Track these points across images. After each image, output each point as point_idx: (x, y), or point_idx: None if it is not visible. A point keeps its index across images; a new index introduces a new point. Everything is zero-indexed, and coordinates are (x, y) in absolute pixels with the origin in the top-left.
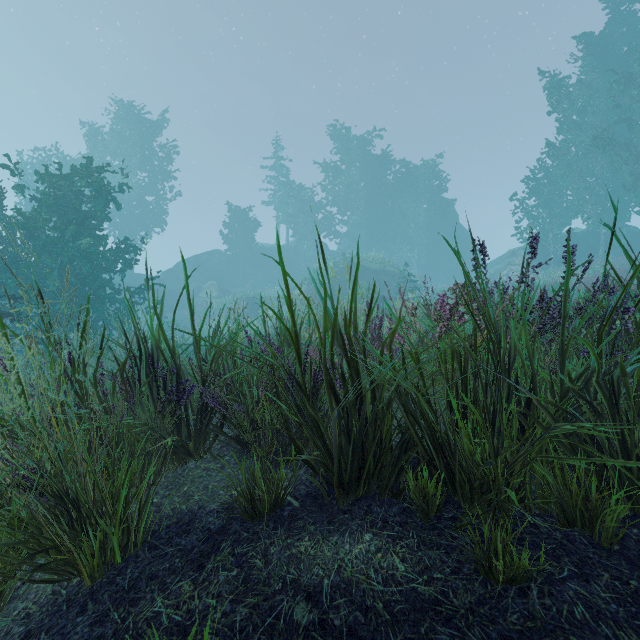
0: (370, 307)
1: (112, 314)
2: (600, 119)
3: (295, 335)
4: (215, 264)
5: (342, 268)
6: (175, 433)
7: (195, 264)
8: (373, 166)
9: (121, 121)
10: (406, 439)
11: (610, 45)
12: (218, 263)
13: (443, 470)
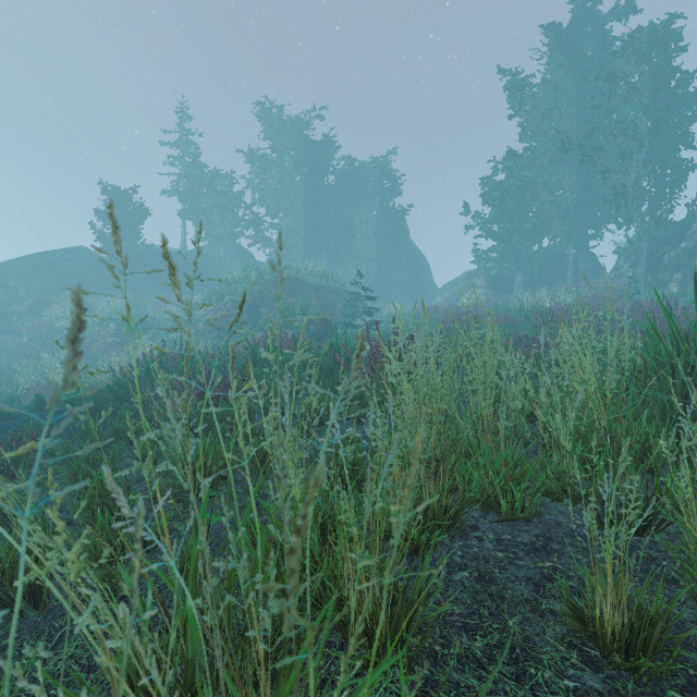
0: None
1: None
2: (569, 123)
3: None
4: (76, 268)
5: (269, 280)
6: None
7: (39, 266)
8: (312, 158)
9: None
10: None
11: (579, 40)
12: (81, 267)
13: None
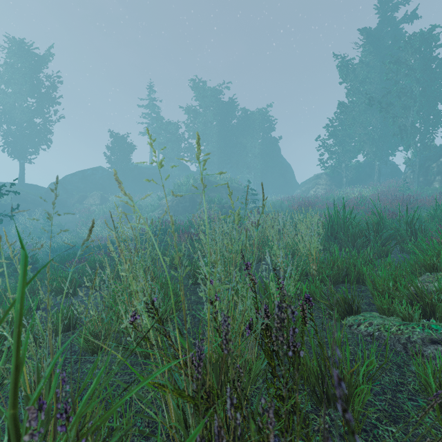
0: None
1: None
2: (375, 87)
3: None
4: (98, 178)
5: (200, 183)
6: None
7: (81, 177)
8: (222, 110)
9: (12, 54)
10: None
11: (381, 37)
12: (101, 177)
13: None
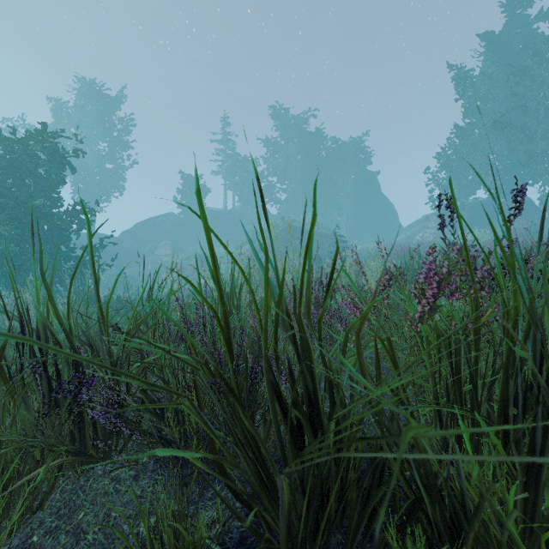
0: (331, 279)
1: (65, 271)
2: (500, 105)
3: (224, 317)
4: (169, 225)
5: (281, 230)
6: (76, 433)
7: (151, 225)
8: (308, 142)
9: (83, 96)
10: (379, 461)
11: (508, 43)
12: (172, 225)
13: (441, 522)
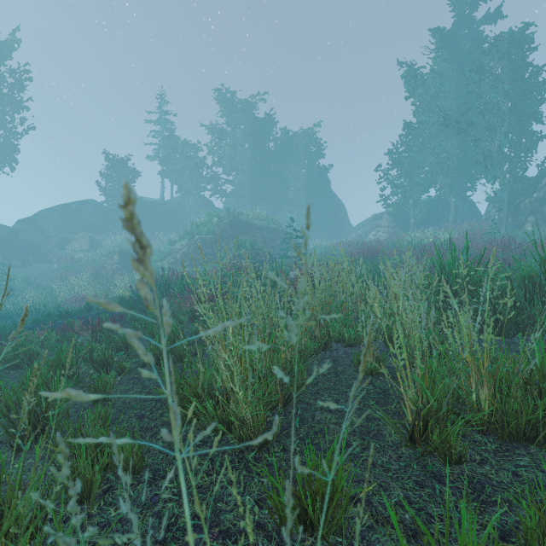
0: None
1: None
2: (451, 103)
3: None
4: (88, 215)
5: (226, 223)
6: None
7: (62, 213)
8: (257, 130)
9: None
10: None
11: (458, 40)
12: (91, 214)
13: None
